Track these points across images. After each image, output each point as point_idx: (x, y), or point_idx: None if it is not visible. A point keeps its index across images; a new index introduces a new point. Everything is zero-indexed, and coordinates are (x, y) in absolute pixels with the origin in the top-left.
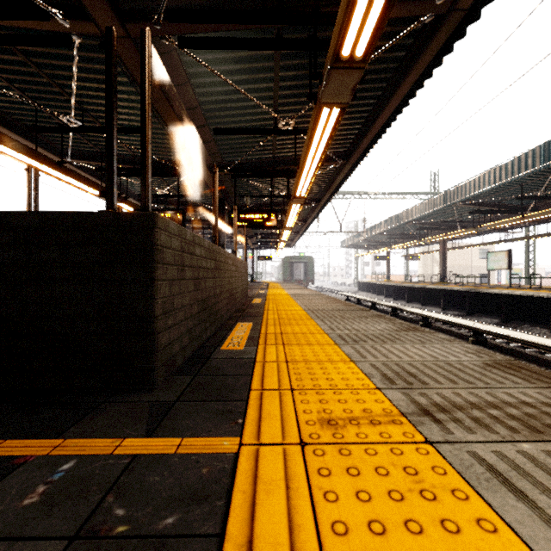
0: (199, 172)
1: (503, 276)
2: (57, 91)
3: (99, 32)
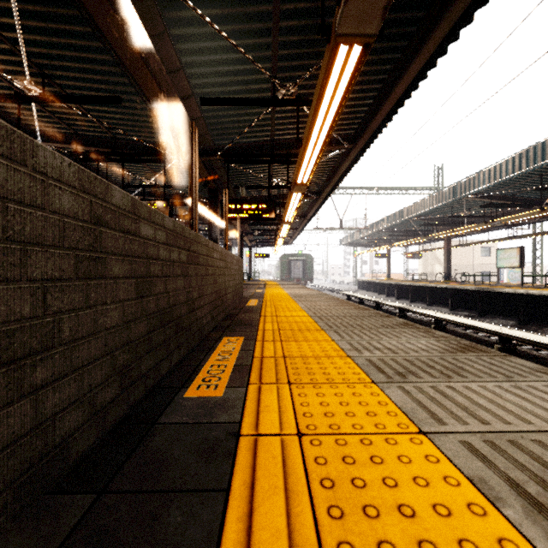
0: (187, 156)
1: (504, 275)
2: (9, 49)
3: None
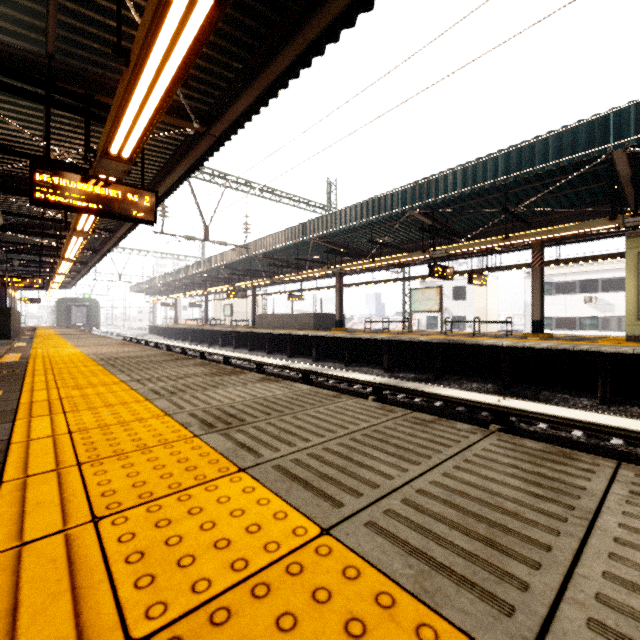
0: None
1: None
2: None
3: None
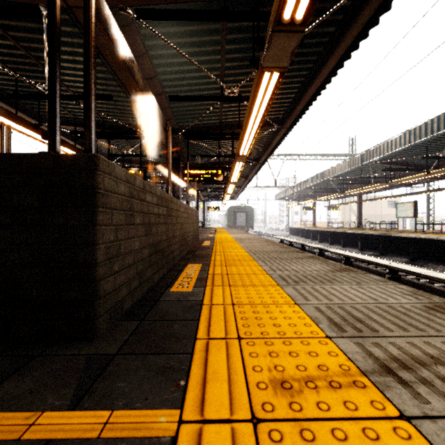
0: (157, 135)
1: (407, 223)
2: (33, 63)
3: (64, 3)
